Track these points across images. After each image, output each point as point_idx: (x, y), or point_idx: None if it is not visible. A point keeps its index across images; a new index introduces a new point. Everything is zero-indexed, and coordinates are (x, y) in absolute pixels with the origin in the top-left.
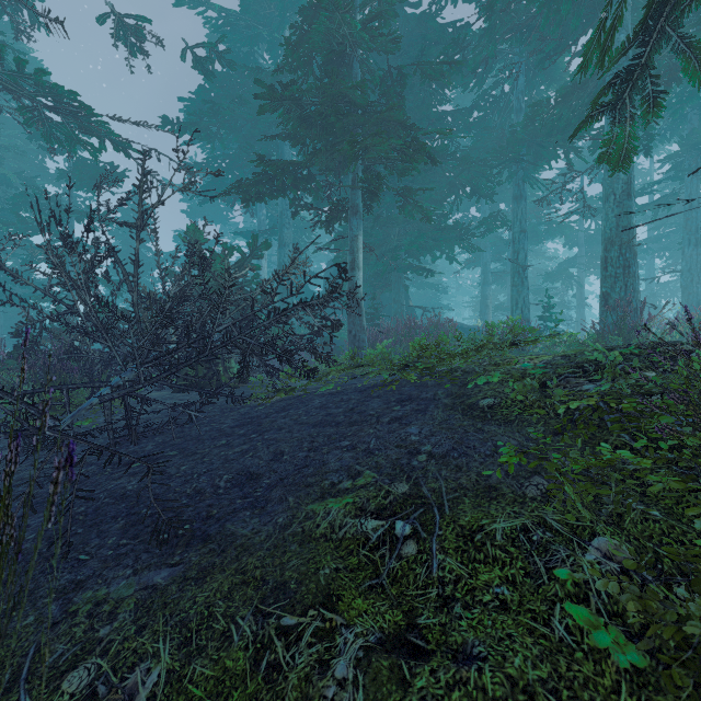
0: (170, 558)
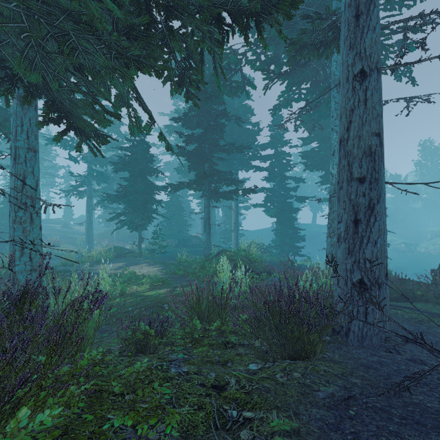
0: (331, 400)
